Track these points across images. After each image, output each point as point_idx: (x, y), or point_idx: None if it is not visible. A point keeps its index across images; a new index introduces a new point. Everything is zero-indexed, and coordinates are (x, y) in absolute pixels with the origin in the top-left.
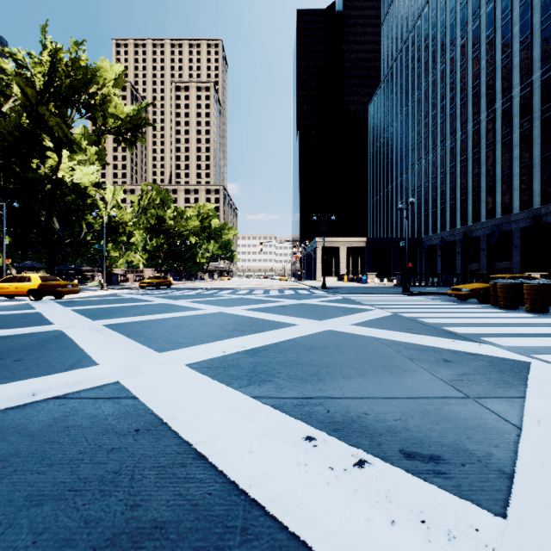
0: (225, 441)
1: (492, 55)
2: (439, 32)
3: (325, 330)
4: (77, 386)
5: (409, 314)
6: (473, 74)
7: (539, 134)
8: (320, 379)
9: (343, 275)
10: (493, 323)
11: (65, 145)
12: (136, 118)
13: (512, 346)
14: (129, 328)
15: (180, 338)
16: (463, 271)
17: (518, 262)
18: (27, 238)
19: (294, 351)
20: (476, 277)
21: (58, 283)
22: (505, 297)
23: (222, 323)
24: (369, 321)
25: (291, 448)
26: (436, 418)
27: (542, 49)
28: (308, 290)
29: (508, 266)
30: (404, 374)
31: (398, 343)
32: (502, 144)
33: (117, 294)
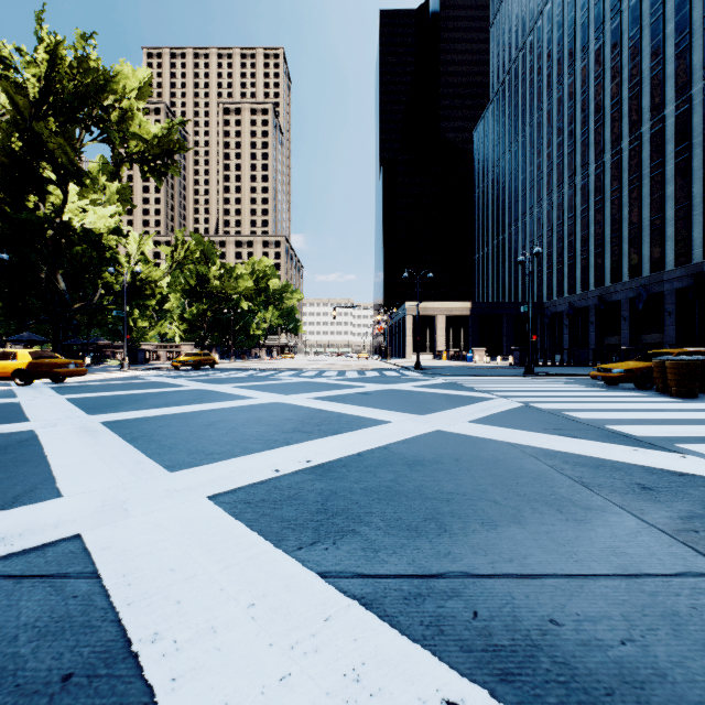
0: None
1: (638, 63)
2: (566, 34)
3: (431, 430)
4: None
5: (547, 405)
6: (612, 88)
7: (701, 166)
8: (443, 528)
9: (440, 351)
10: (677, 419)
11: (72, 177)
12: (166, 140)
13: None
14: (138, 427)
15: (210, 445)
16: (598, 346)
17: (673, 334)
18: (22, 301)
19: (390, 469)
20: (619, 354)
21: (54, 361)
22: (679, 381)
23: (278, 419)
24: (493, 416)
25: None
26: (704, 637)
27: None
28: (397, 371)
29: (658, 339)
30: (586, 516)
31: (550, 453)
32: (651, 179)
33: (140, 377)
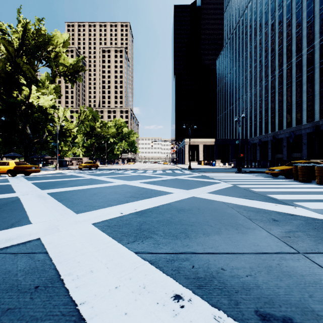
0: (105, 300)
1: (290, 30)
2: (258, 17)
3: (190, 196)
4: (7, 242)
5: (243, 186)
6: (279, 41)
7: (318, 77)
8: (187, 235)
9: (201, 161)
10: (298, 191)
11: (33, 82)
12: (76, 66)
13: (317, 208)
14: (63, 195)
15: (94, 203)
16: (272, 159)
17: (306, 153)
18: (11, 138)
19: (169, 212)
20: (281, 162)
21: (26, 166)
22: (303, 175)
23: (124, 191)
24: (219, 190)
25: (161, 309)
26: (279, 274)
27: (320, 26)
28: (180, 170)
29: (299, 156)
30: (247, 231)
31: (239, 206)
32: (296, 83)
33: (64, 173)
